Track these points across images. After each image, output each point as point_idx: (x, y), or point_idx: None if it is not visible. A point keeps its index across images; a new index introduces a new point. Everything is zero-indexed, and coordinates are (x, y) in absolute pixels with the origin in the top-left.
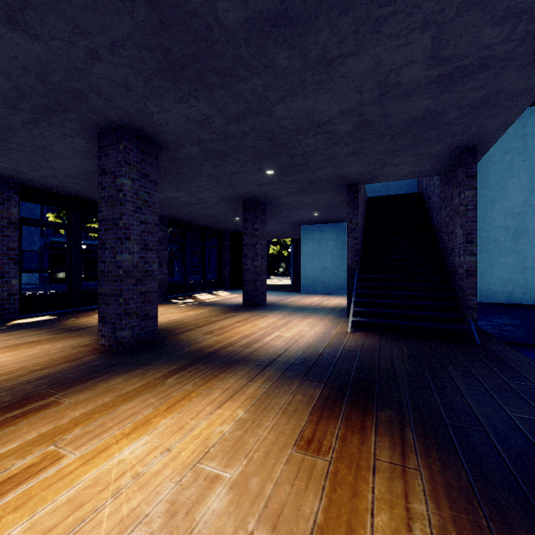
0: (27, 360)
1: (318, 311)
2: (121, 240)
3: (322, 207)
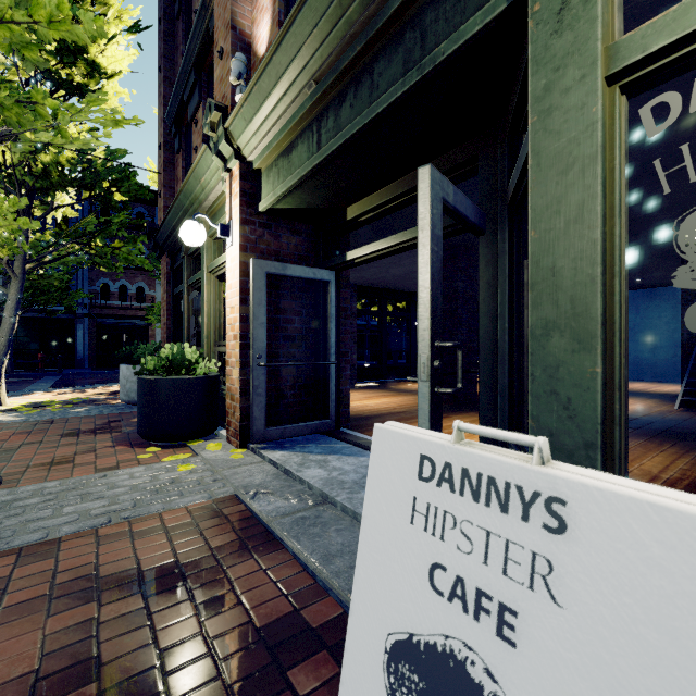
0: (403, 402)
1: (639, 395)
2: (457, 325)
3: (647, 272)
